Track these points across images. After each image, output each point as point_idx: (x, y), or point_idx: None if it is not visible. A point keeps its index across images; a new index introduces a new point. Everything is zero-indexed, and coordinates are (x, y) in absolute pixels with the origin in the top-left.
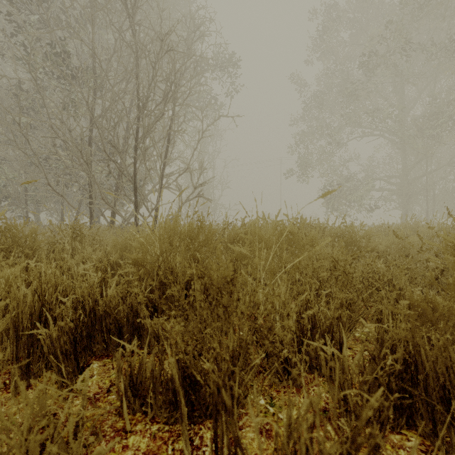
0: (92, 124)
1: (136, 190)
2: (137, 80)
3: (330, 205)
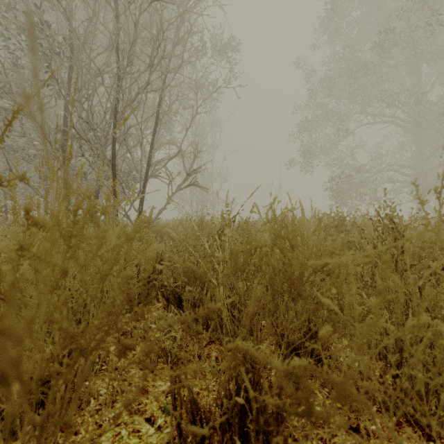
0: (67, 101)
1: (114, 176)
2: (116, 42)
3: (338, 198)
